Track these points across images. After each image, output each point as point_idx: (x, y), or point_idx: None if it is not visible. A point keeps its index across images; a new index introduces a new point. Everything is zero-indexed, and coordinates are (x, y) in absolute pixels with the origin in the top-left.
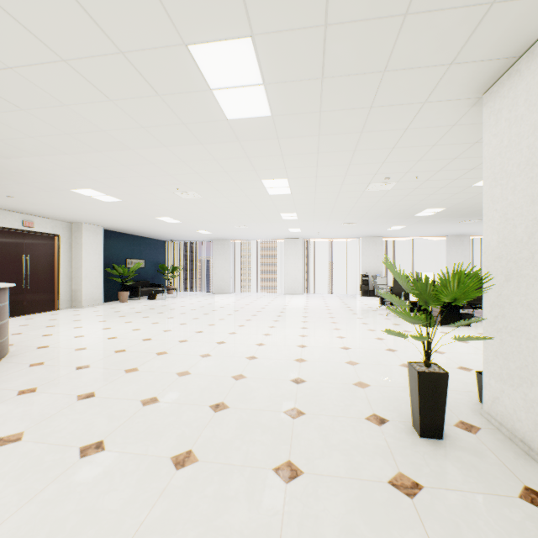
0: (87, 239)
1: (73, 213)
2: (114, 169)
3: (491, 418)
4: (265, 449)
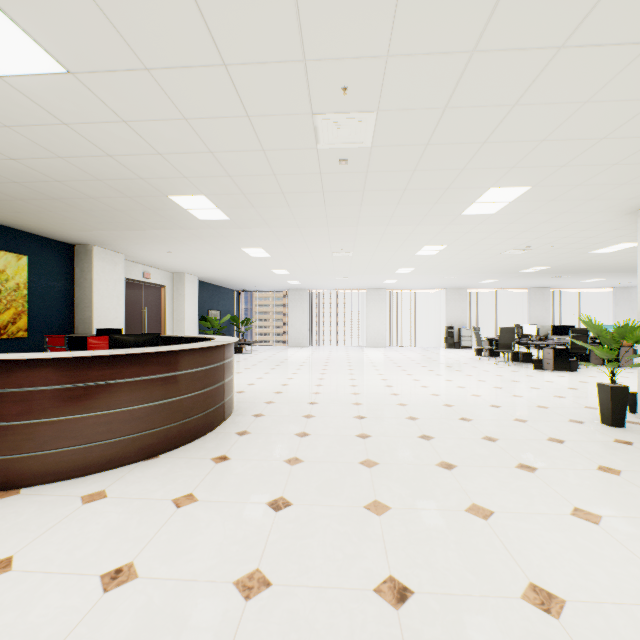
0: (188, 290)
1: (197, 265)
2: (315, 236)
3: None
4: (529, 434)
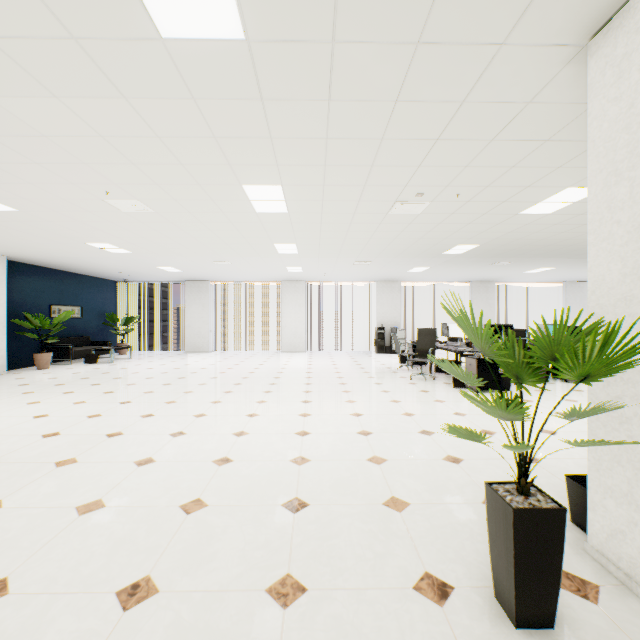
0: None
1: None
2: None
3: (608, 562)
4: None
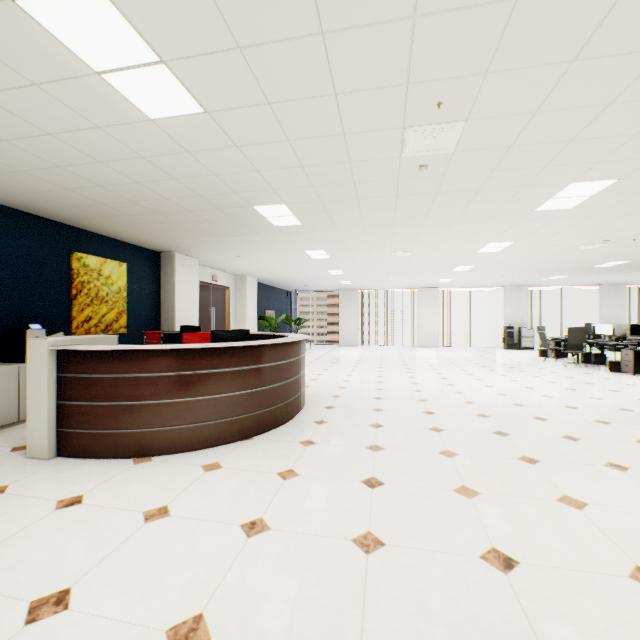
0: (249, 291)
1: (259, 267)
2: (378, 237)
3: None
4: (614, 435)
